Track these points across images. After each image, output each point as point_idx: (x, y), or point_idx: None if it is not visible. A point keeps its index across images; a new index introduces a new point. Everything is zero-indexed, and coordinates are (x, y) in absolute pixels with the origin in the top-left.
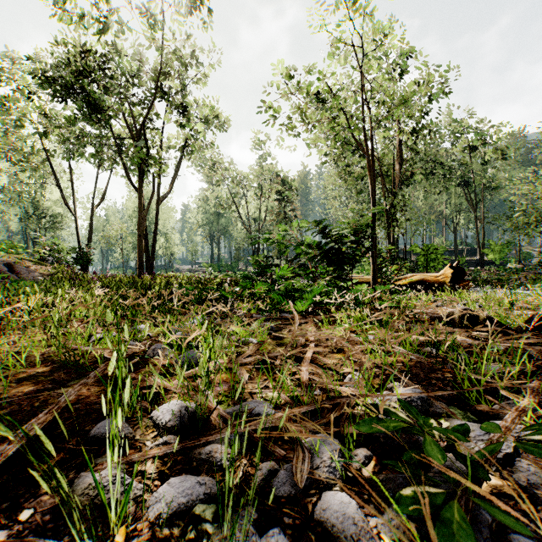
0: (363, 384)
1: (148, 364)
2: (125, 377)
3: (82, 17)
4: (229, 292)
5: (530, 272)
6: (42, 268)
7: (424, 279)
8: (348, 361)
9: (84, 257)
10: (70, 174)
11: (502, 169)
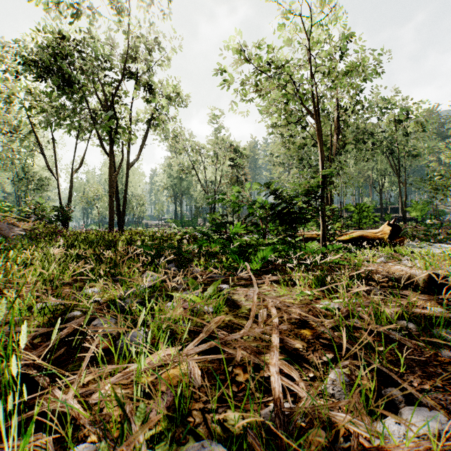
0: (360, 402)
1: (83, 349)
2: (13, 410)
3: (58, 1)
4: (186, 250)
5: (447, 227)
6: (25, 224)
7: (364, 235)
8: (318, 342)
9: (64, 214)
10: (53, 143)
11: (421, 140)
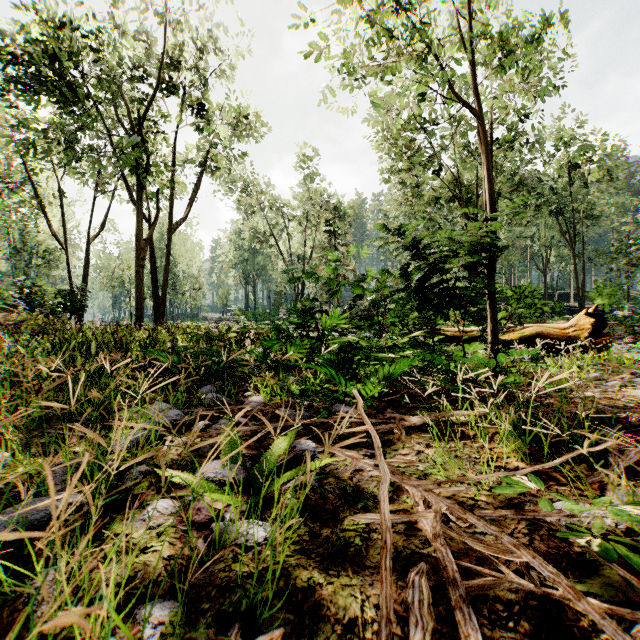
0: None
1: None
2: None
3: None
4: (237, 360)
5: None
6: (6, 316)
7: (544, 332)
8: None
9: (74, 301)
10: (60, 196)
11: (606, 194)
